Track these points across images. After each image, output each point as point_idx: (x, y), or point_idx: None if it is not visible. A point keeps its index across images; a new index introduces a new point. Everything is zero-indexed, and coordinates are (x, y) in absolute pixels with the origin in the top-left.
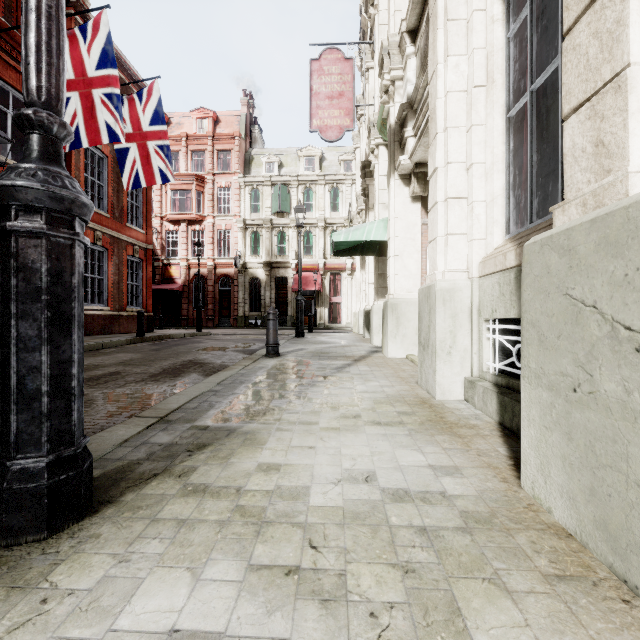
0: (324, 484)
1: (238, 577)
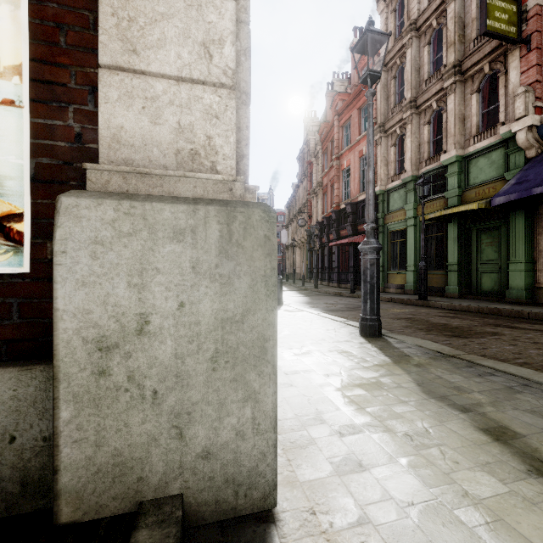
0: (306, 346)
1: (308, 335)
